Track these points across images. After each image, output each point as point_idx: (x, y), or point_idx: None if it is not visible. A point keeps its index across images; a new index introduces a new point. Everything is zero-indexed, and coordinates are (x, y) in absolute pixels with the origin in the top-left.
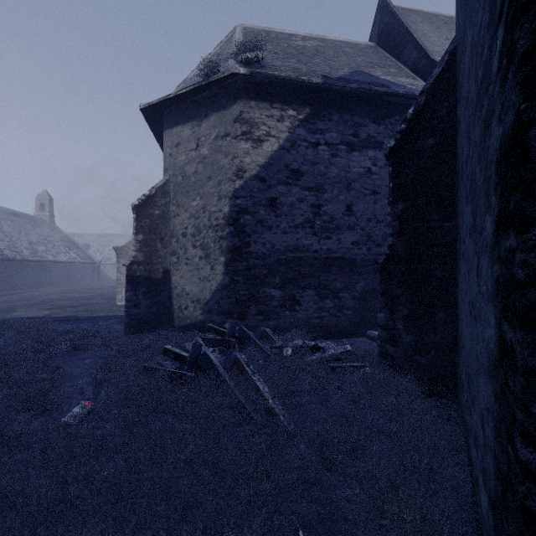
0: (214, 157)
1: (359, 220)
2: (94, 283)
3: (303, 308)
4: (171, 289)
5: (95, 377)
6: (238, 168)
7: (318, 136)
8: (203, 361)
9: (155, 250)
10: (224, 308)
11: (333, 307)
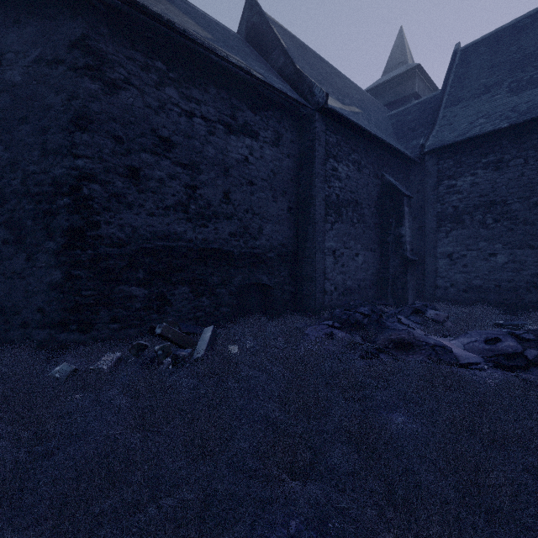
0: None
1: None
2: None
3: None
4: None
5: None
6: None
7: None
8: None
9: None
10: None
11: None
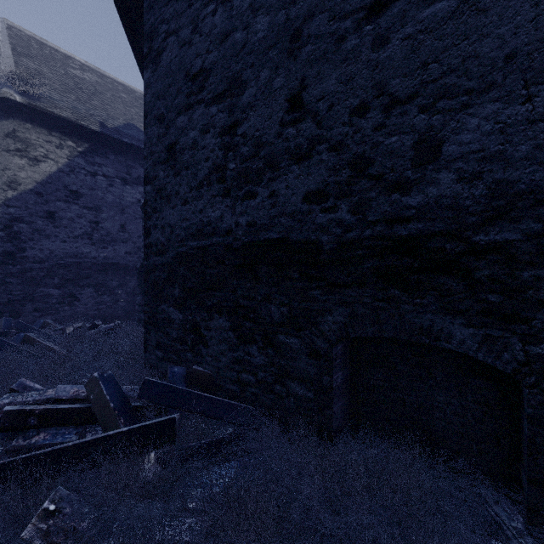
0: None
1: (132, 236)
2: None
3: (82, 303)
4: None
5: None
6: (11, 180)
7: (97, 168)
8: None
9: None
10: None
11: (110, 301)
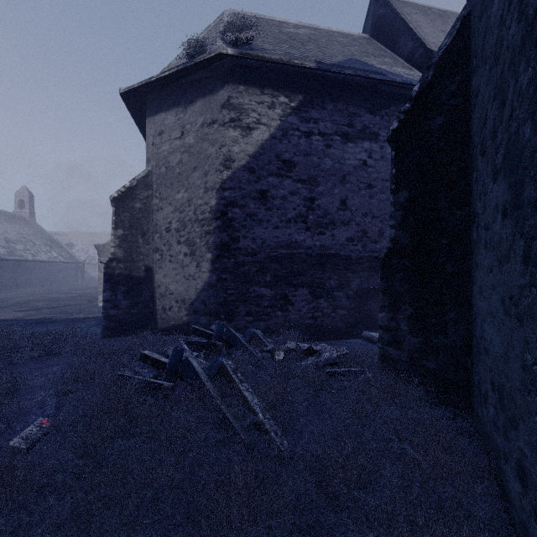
0: (200, 145)
1: (354, 215)
2: (77, 283)
3: (296, 308)
4: (154, 288)
5: (59, 388)
6: (226, 158)
7: (311, 125)
8: (184, 368)
9: (136, 247)
10: (211, 309)
11: (327, 307)
